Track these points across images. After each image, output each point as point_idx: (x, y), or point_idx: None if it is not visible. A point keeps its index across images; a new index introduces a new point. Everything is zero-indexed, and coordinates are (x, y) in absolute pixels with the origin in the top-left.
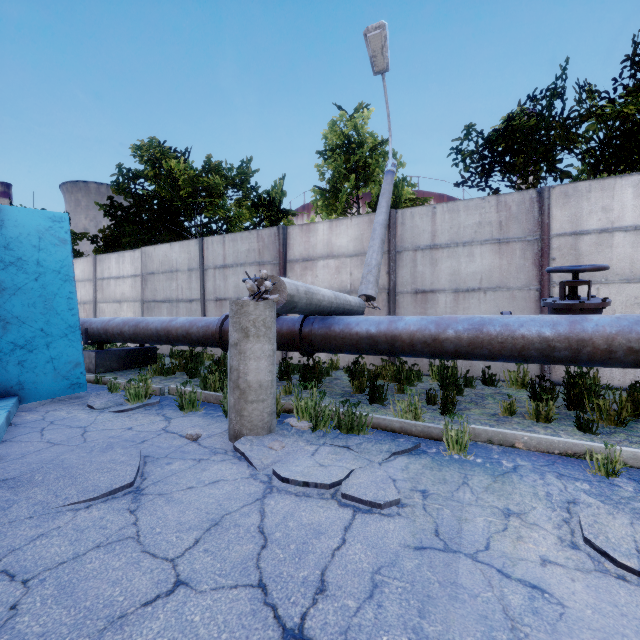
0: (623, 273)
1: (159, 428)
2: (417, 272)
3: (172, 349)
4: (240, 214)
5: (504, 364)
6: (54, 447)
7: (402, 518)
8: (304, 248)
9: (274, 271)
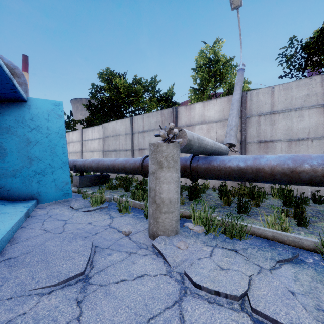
0: None
1: (106, 224)
2: (261, 129)
3: (117, 175)
4: (151, 105)
5: None
6: (45, 234)
7: None
8: (187, 119)
9: None
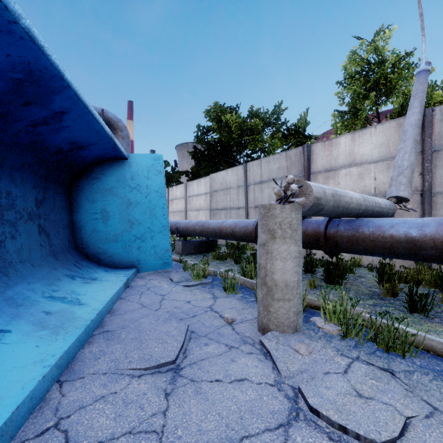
0: None
1: (207, 305)
2: None
3: (227, 241)
4: (273, 143)
5: None
6: (142, 309)
7: None
8: (326, 160)
9: None
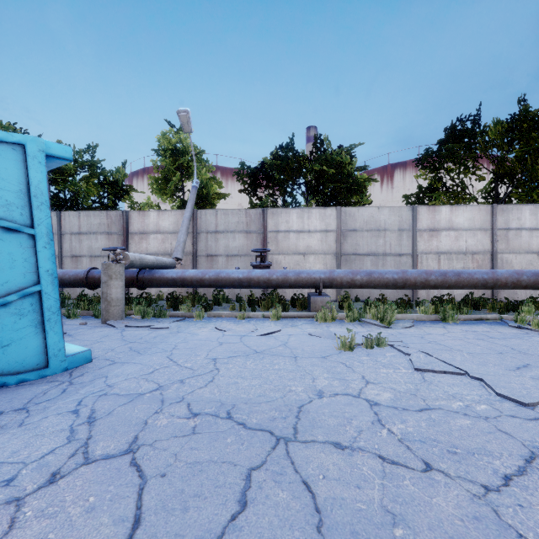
0: (293, 250)
1: None
2: (208, 245)
3: None
4: (89, 191)
5: (249, 292)
6: None
7: (169, 330)
8: (141, 226)
9: (119, 239)
